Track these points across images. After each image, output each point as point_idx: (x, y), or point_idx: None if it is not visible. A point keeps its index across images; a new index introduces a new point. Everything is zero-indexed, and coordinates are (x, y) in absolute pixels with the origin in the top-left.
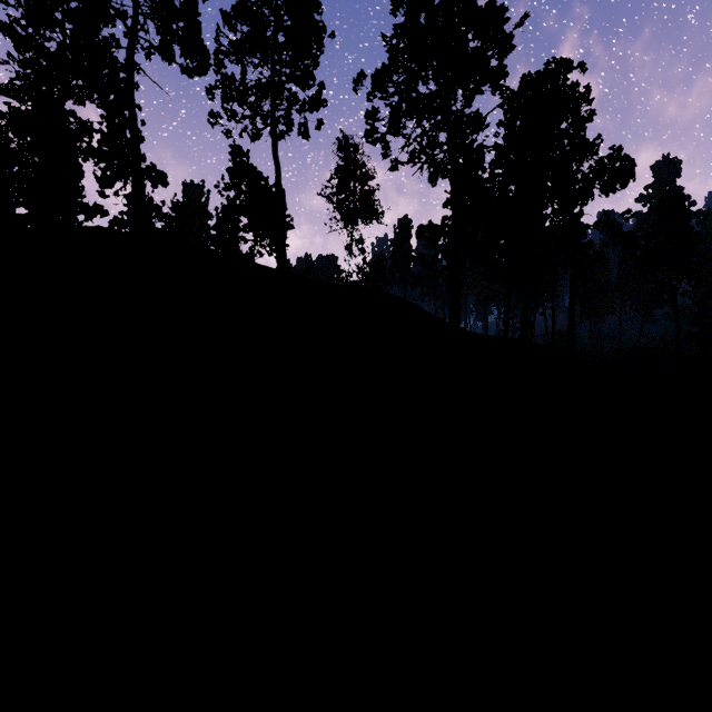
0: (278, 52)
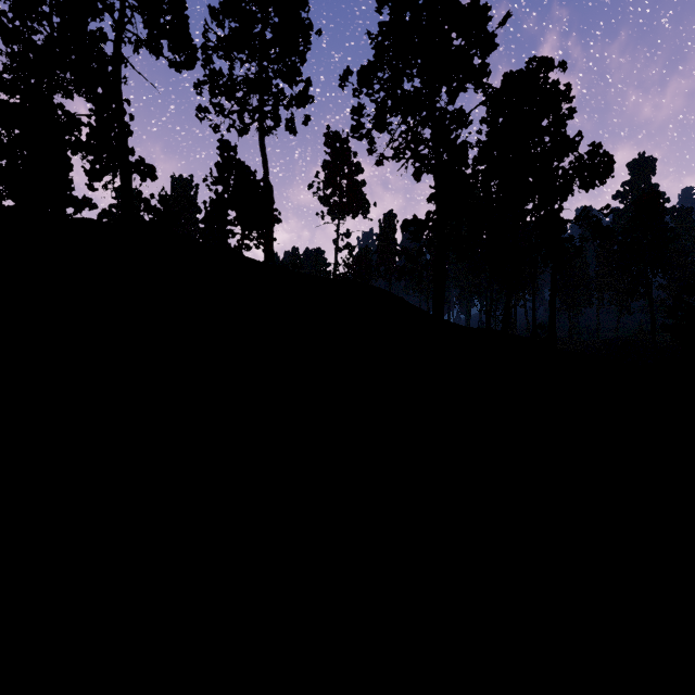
0: (266, 49)
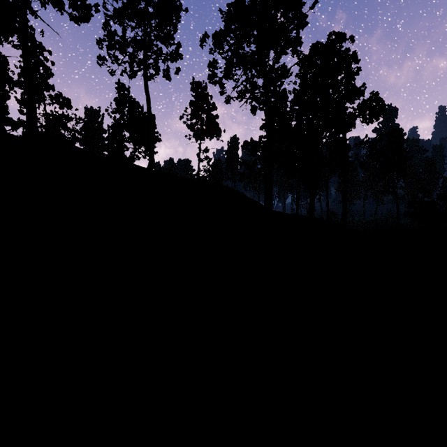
0: (148, 18)
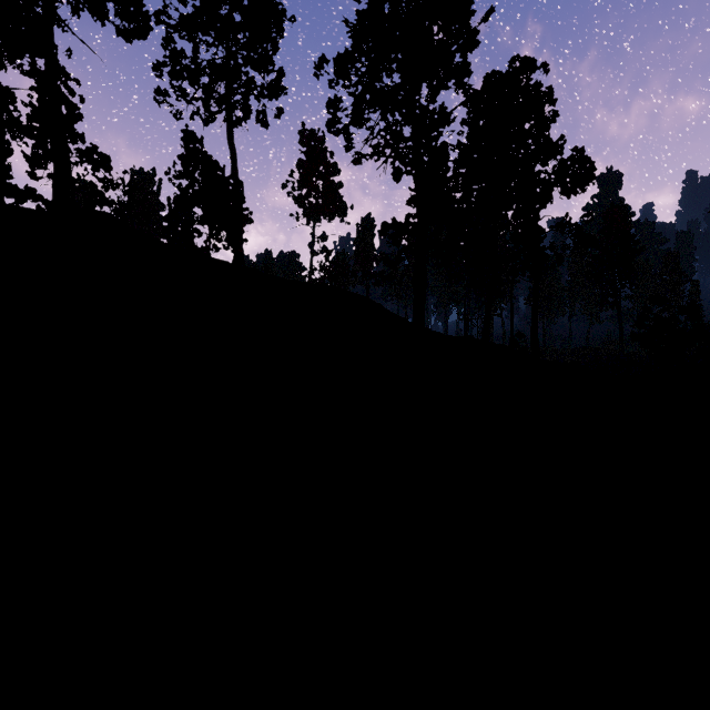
0: (234, 31)
